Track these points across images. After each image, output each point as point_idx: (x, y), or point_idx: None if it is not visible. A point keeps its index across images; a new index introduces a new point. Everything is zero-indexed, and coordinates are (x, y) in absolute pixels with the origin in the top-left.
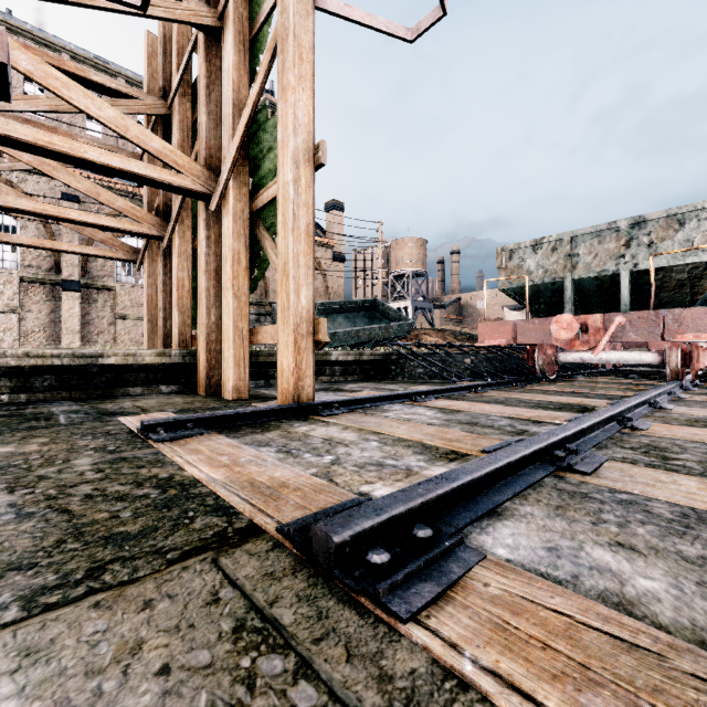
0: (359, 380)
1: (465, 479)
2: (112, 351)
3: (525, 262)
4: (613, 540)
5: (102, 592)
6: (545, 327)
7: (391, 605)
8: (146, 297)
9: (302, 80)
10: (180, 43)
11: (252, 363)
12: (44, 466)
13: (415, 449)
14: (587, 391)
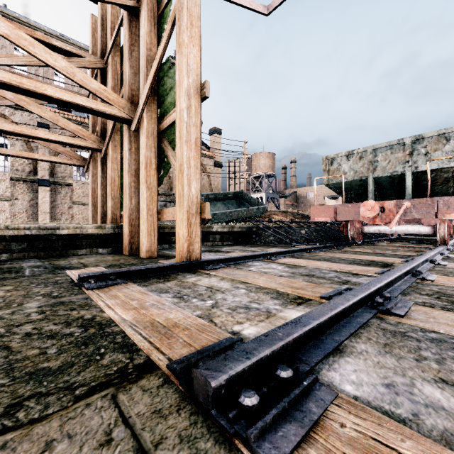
0: (231, 244)
1: (314, 324)
2: (65, 225)
3: (341, 166)
4: (437, 377)
5: (12, 431)
6: (355, 209)
7: (262, 451)
8: (91, 190)
9: (192, 39)
10: (112, 20)
11: (160, 233)
12: (3, 309)
13: (272, 295)
14: (384, 252)
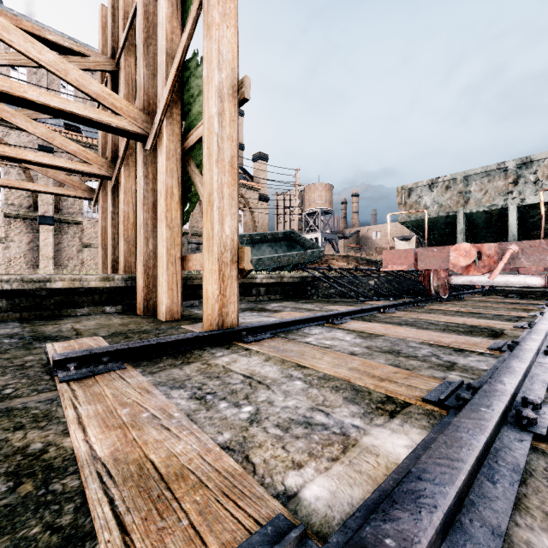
0: (280, 299)
1: (449, 497)
2: (59, 277)
3: (422, 198)
4: None
5: None
6: (442, 254)
7: None
8: (100, 229)
9: (226, 17)
10: (126, 9)
11: (188, 286)
12: None
13: (345, 393)
14: (482, 311)
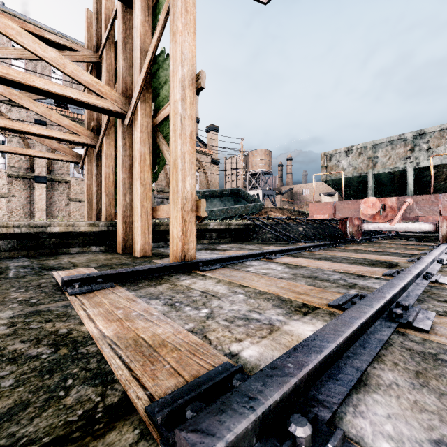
0: (228, 242)
1: (330, 348)
2: (57, 223)
3: (340, 162)
4: None
5: None
6: (355, 206)
7: None
8: (86, 186)
9: (187, 26)
10: (107, 14)
11: (155, 231)
12: None
13: (274, 301)
14: (386, 250)
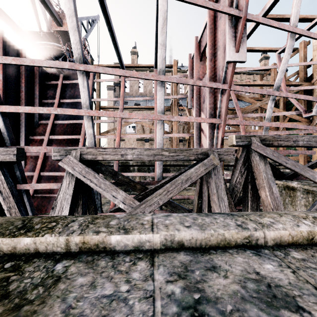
0: None
1: None
2: None
3: None
4: None
5: None
6: None
7: None
8: None
9: None
10: None
11: None
12: None
13: None
14: None
